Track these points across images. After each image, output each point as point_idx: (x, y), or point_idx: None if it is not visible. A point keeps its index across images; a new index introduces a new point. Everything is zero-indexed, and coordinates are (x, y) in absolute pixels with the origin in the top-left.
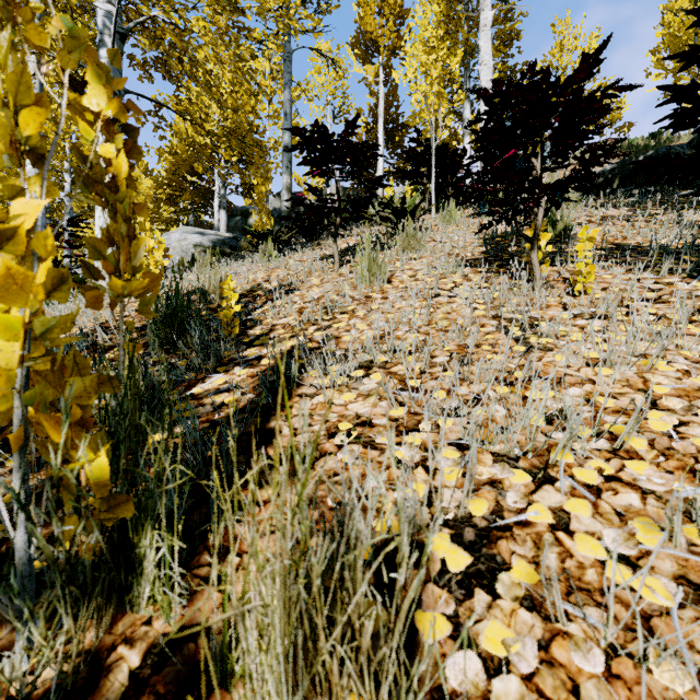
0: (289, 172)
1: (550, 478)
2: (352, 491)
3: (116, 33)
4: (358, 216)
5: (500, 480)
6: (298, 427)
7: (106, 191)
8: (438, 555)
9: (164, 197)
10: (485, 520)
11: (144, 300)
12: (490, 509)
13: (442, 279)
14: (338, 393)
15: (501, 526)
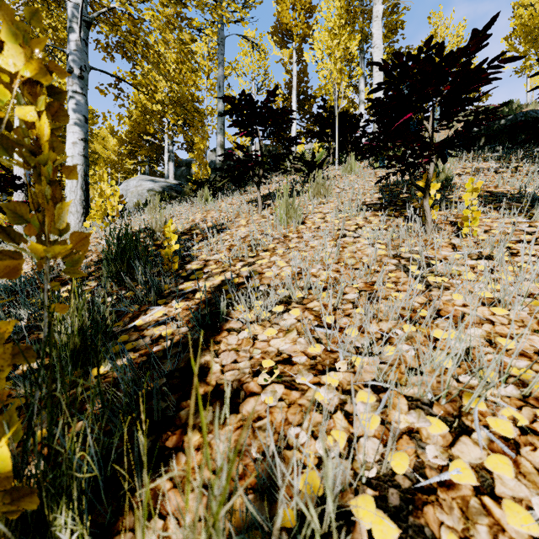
0: (222, 132)
1: (466, 428)
2: (280, 516)
3: (83, 21)
4: (277, 168)
5: (417, 429)
6: (225, 363)
7: (25, 154)
8: (364, 524)
9: (126, 152)
10: (407, 478)
11: (72, 259)
12: (411, 464)
13: (347, 221)
14: (261, 328)
15: (425, 487)
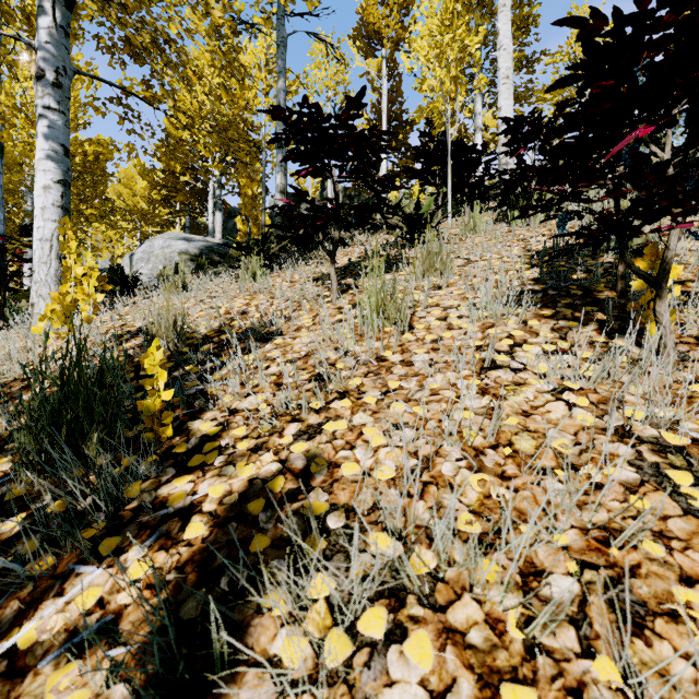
0: (283, 171)
1: None
2: None
3: None
4: (362, 227)
5: None
6: None
7: None
8: None
9: (159, 198)
10: None
11: None
12: None
13: (490, 329)
14: None
15: None
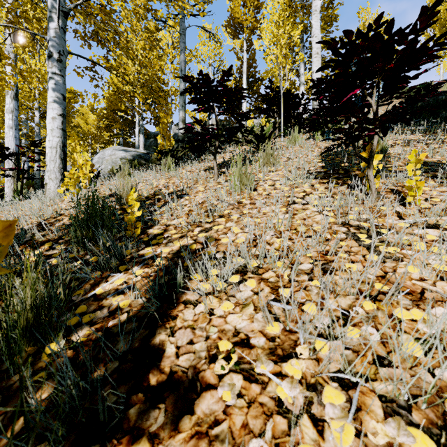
0: (183, 109)
1: None
2: None
3: (61, 11)
4: (231, 140)
5: (399, 446)
6: (180, 344)
7: None
8: None
9: (104, 126)
10: None
11: None
12: None
13: (295, 188)
14: (218, 301)
15: None
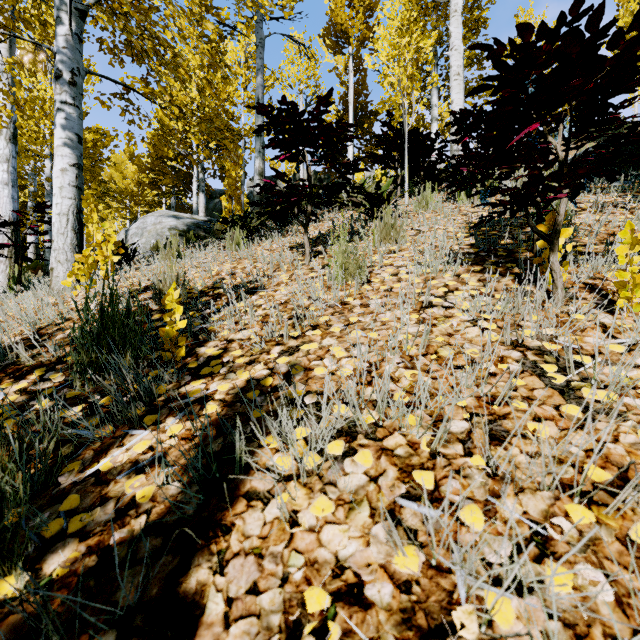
0: (261, 156)
1: None
2: None
3: (75, 9)
4: (330, 203)
5: None
6: (234, 594)
7: None
8: None
9: (147, 181)
10: None
11: None
12: None
13: (431, 280)
14: (306, 493)
15: None
